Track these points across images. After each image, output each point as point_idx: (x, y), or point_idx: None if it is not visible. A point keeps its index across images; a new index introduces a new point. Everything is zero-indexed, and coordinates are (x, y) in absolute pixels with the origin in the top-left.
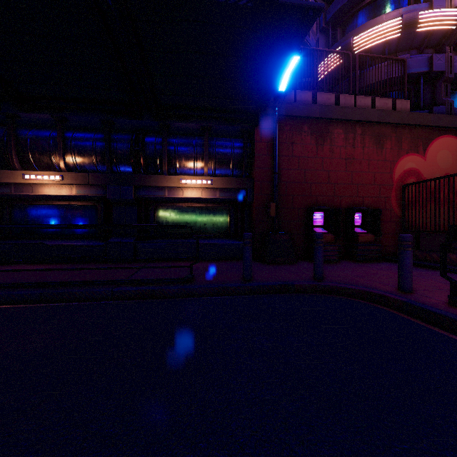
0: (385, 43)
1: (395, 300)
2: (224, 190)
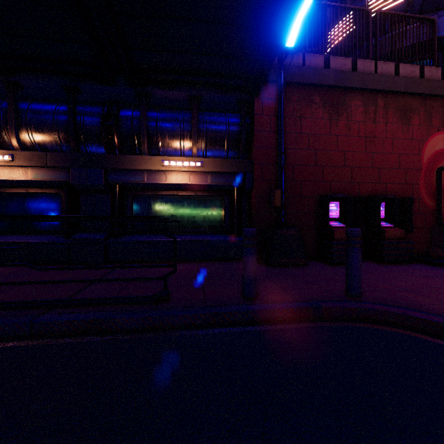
0: (407, 2)
1: None
2: (217, 174)
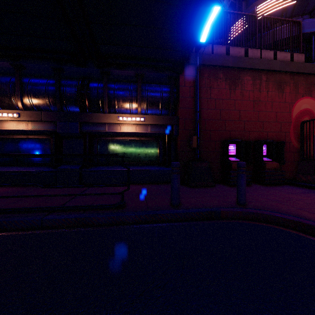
0: (283, 9)
1: None
2: (154, 126)
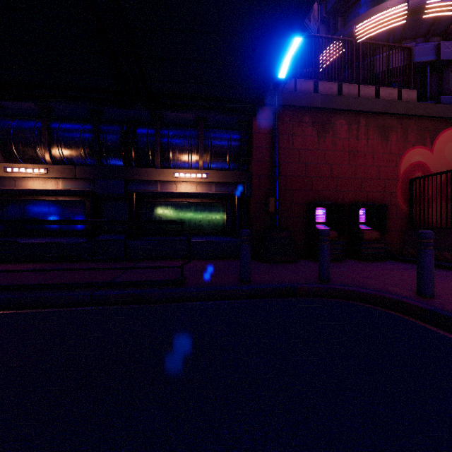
0: (389, 31)
1: (416, 308)
2: (220, 184)
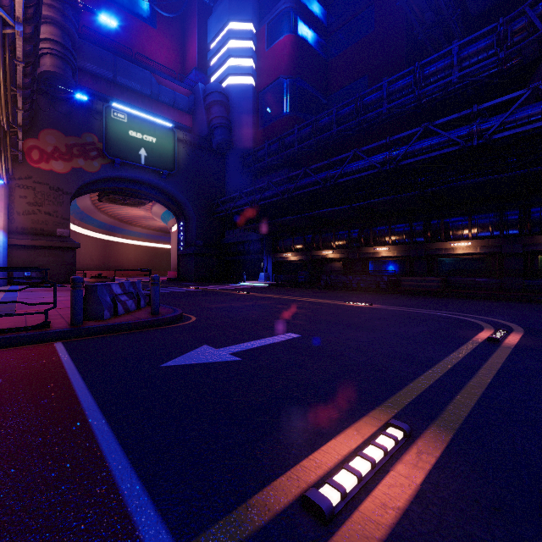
0: None
1: None
2: None
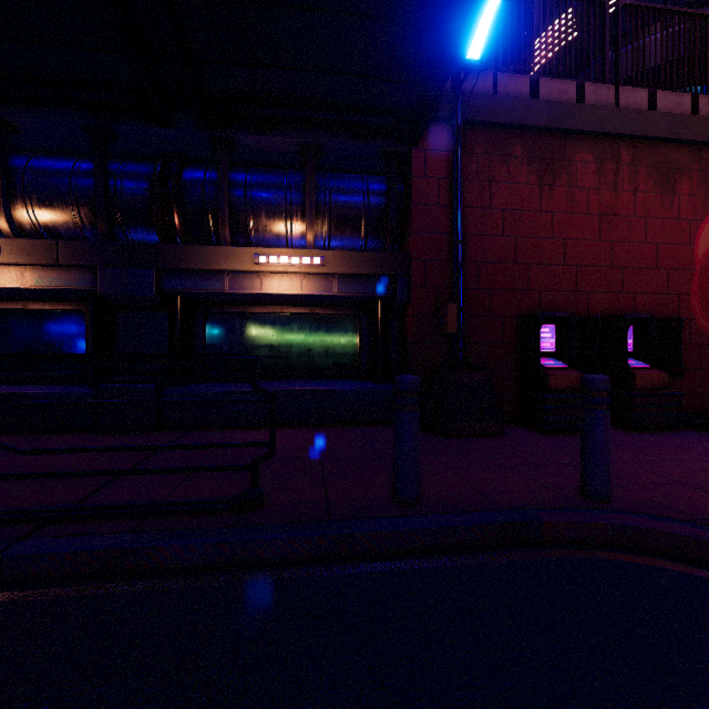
0: None
1: None
2: (348, 278)
